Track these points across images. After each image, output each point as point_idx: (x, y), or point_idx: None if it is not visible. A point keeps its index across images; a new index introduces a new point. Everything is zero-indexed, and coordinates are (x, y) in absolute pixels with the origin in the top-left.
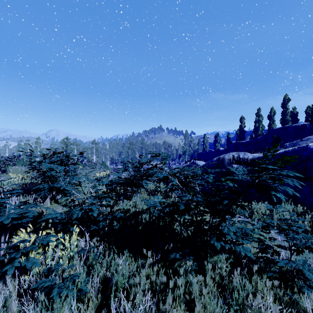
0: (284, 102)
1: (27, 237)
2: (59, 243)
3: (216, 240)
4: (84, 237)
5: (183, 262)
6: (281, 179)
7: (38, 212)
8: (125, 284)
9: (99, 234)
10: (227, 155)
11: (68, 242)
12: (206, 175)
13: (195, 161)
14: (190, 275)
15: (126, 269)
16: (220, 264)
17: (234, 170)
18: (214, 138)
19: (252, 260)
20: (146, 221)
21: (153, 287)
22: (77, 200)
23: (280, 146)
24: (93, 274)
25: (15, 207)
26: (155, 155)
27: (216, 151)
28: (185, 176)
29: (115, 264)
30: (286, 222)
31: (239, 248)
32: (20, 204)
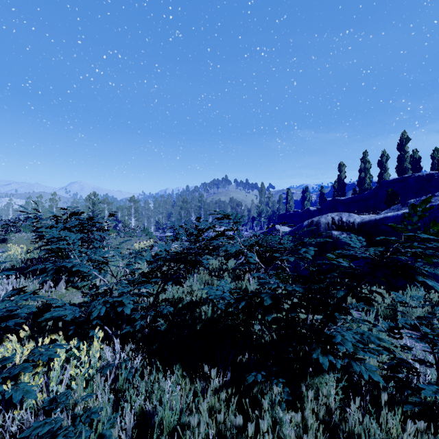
0: (401, 143)
1: (19, 347)
2: (72, 355)
3: (322, 353)
4: (111, 344)
5: (268, 387)
6: (438, 256)
7: (46, 303)
8: (176, 423)
9: (135, 339)
10: (324, 218)
11: (86, 354)
12: (303, 248)
13: (275, 226)
14: (280, 409)
15: (176, 398)
16: (326, 390)
17: (334, 239)
18: (302, 193)
19: (372, 380)
20: (207, 317)
21: (220, 432)
22: (100, 287)
23: (401, 204)
24: (124, 406)
25: (3, 298)
26: (222, 216)
27: (305, 212)
28: (268, 249)
29: (160, 389)
30: (430, 323)
31: (359, 367)
32: (12, 294)
